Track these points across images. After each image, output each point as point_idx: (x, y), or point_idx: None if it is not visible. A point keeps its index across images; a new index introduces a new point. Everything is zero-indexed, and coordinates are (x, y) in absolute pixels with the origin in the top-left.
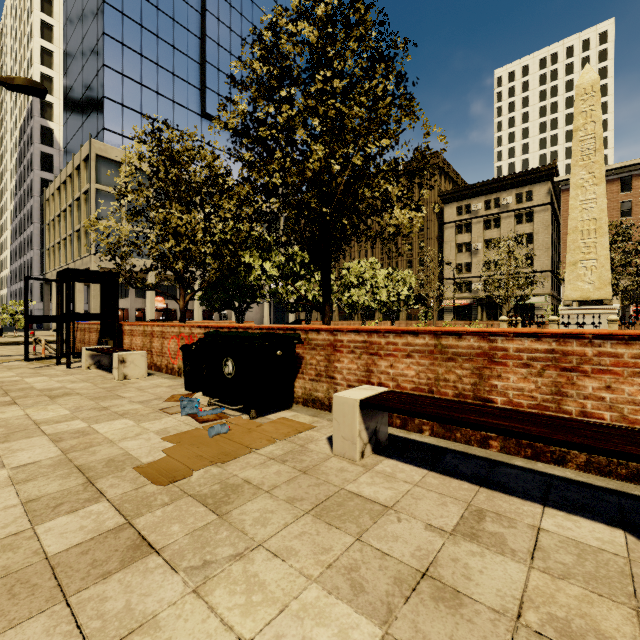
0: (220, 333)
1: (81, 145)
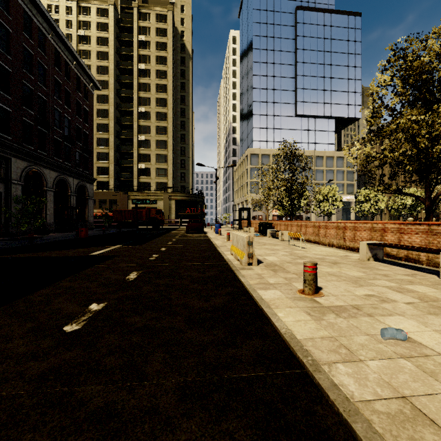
0: (260, 222)
1: (245, 150)
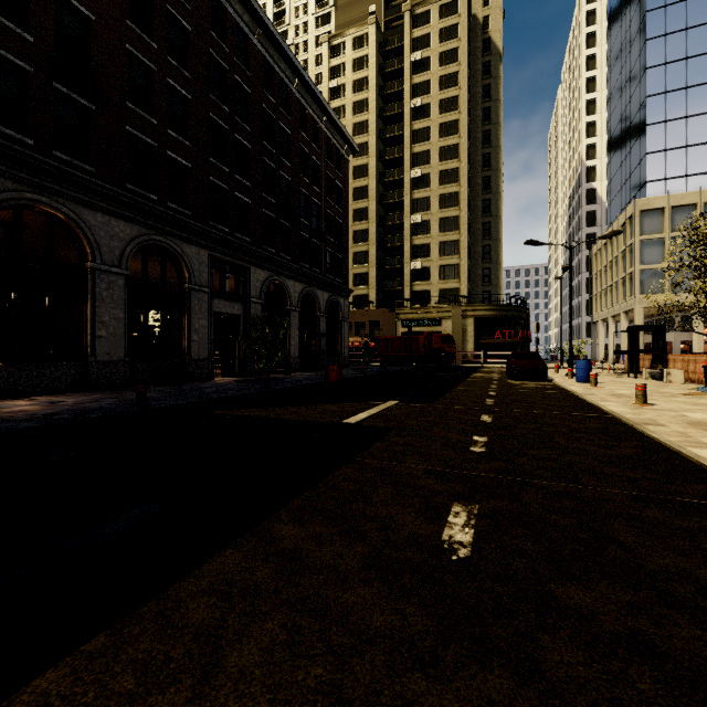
0: None
1: (625, 206)
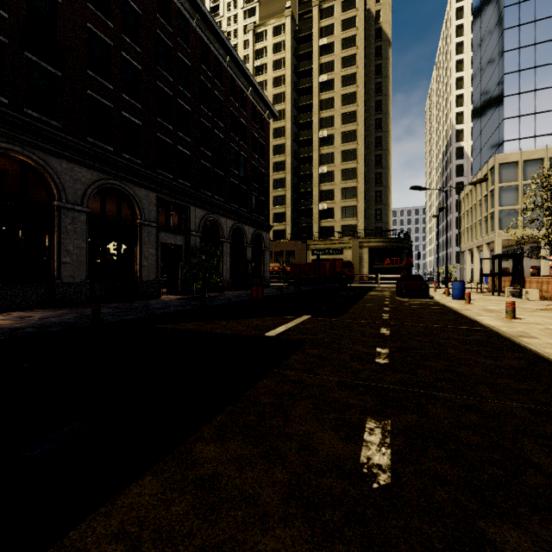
0: None
1: (487, 160)
